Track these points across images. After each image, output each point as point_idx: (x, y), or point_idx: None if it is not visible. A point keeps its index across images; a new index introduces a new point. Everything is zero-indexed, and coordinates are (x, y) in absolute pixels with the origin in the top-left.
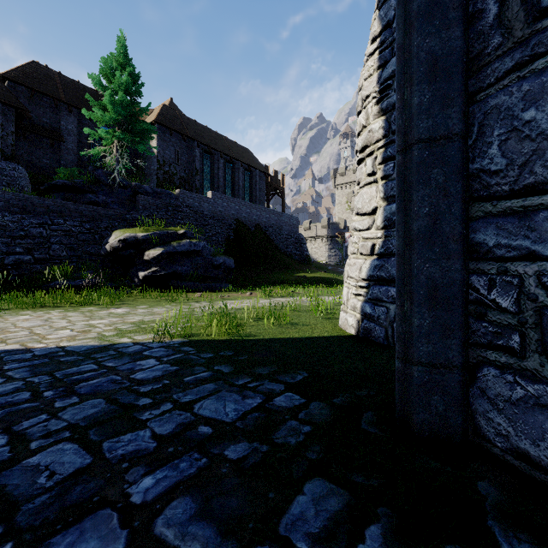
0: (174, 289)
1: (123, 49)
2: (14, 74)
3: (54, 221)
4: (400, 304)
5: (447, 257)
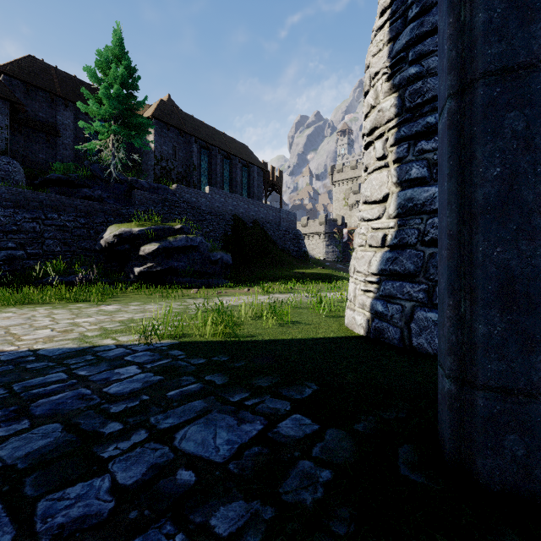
0: (170, 285)
1: (119, 41)
2: (10, 68)
3: (48, 215)
4: (453, 303)
5: (529, 237)
